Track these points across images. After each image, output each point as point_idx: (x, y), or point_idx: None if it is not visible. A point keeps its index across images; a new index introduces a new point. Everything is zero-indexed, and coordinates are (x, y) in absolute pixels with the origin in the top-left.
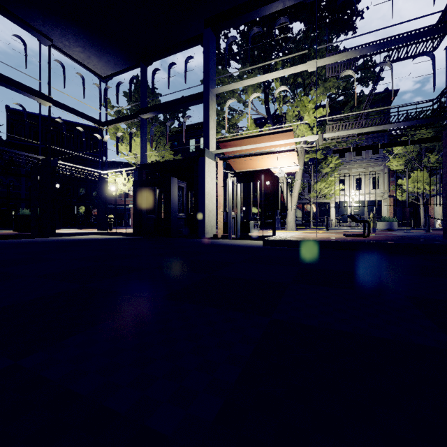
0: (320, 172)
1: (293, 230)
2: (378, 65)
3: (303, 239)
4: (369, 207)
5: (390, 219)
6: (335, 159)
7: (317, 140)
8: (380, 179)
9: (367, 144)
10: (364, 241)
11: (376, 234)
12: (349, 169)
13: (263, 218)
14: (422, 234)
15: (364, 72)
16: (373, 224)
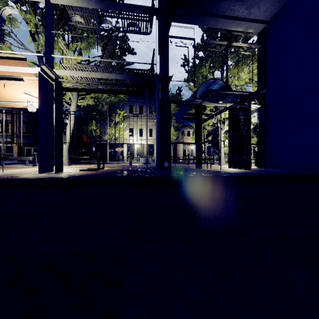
0: (113, 120)
1: (65, 164)
2: (104, 21)
3: (0, 177)
4: (95, 144)
5: (148, 156)
6: (127, 113)
7: (42, 72)
8: (153, 131)
9: (93, 88)
10: (69, 176)
11: (125, 167)
12: (135, 122)
13: (72, 154)
14: (153, 166)
15: (121, 43)
16: (130, 159)
